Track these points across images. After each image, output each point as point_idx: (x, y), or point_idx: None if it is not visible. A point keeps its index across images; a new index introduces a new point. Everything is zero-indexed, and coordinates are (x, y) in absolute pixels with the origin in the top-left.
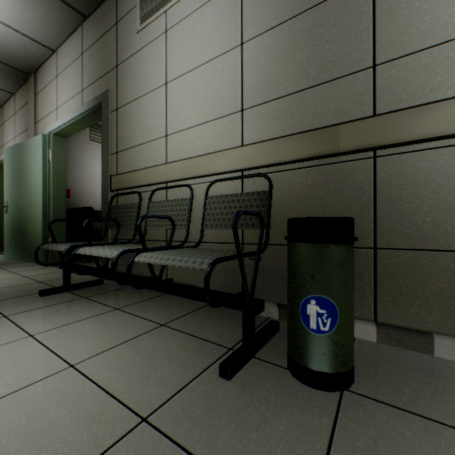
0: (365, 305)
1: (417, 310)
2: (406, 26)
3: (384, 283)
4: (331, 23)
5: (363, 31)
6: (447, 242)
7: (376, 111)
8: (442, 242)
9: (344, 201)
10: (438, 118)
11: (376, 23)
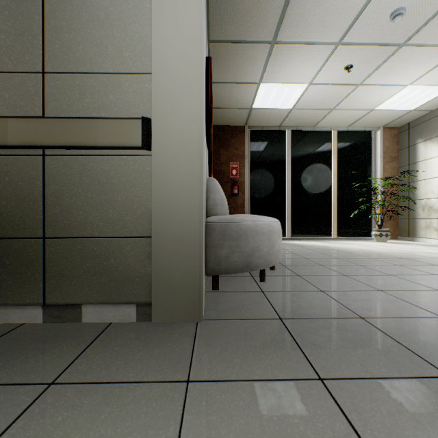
0: (36, 291)
1: (75, 287)
2: (67, 48)
3: (52, 268)
4: (7, 15)
5: (35, 37)
6: (93, 230)
7: (45, 114)
8: (90, 230)
9: (19, 193)
10: (81, 131)
11: (45, 35)
